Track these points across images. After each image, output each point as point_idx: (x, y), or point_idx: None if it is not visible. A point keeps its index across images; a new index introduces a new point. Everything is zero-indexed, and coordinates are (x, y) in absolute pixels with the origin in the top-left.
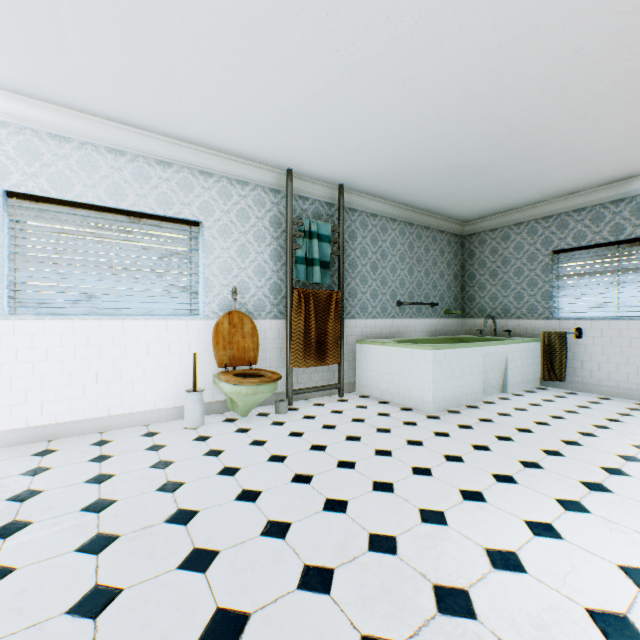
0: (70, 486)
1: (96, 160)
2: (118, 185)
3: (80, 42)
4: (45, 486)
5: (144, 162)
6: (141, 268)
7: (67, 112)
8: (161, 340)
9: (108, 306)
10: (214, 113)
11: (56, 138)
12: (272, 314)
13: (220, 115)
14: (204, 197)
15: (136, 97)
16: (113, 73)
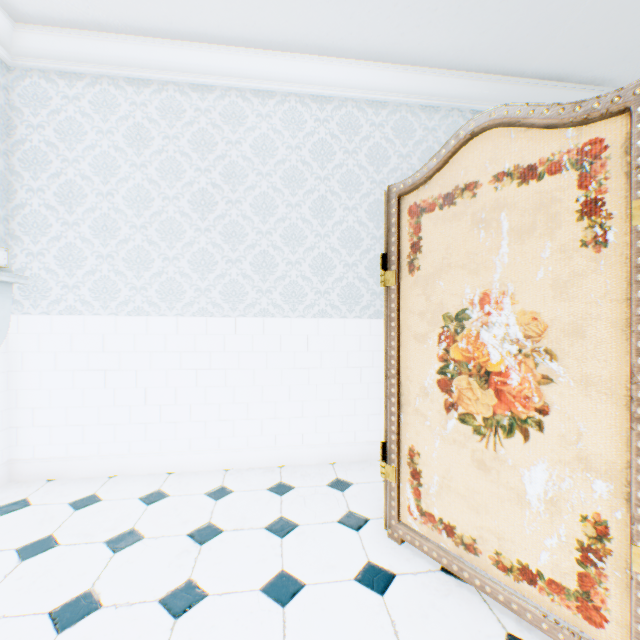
0: None
1: None
2: None
3: None
4: None
5: None
6: None
7: (495, 79)
8: None
9: None
10: None
11: (475, 114)
12: None
13: None
14: None
15: (618, 23)
16: None
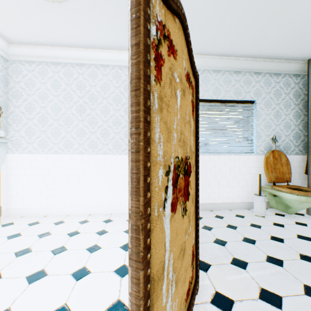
0: (237, 242)
1: (208, 77)
2: (216, 88)
3: (236, 11)
4: (223, 238)
5: (227, 74)
6: (226, 129)
7: (200, 57)
8: (235, 166)
9: (212, 148)
10: (286, 31)
11: None
12: (294, 152)
13: (289, 32)
14: (256, 86)
15: (242, 36)
16: (240, 25)
